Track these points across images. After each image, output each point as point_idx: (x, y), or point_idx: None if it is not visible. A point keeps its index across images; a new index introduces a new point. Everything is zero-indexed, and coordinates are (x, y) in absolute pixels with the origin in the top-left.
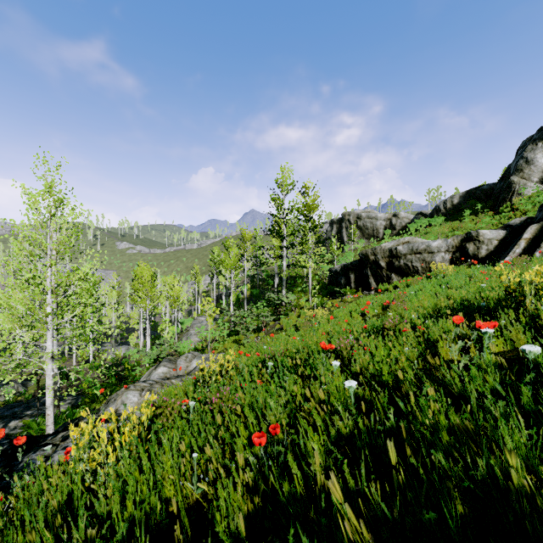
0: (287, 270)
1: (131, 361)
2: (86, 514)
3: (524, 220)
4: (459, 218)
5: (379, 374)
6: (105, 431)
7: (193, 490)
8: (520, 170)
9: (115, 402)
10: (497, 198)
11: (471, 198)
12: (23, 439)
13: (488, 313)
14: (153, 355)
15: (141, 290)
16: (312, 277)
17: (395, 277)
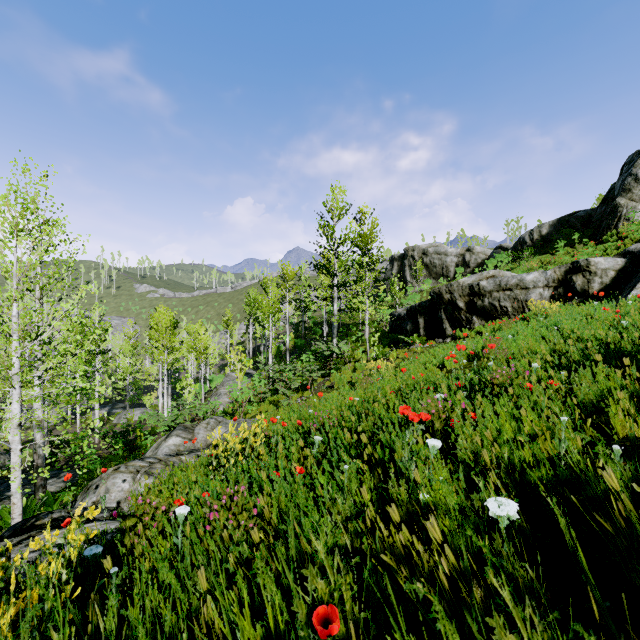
0: (338, 314)
1: (146, 426)
2: None
3: None
4: (550, 251)
5: (519, 466)
6: None
7: None
8: (628, 190)
9: (97, 490)
10: (598, 225)
11: (565, 226)
12: None
13: None
14: (167, 421)
15: (157, 339)
16: (369, 325)
17: (478, 320)
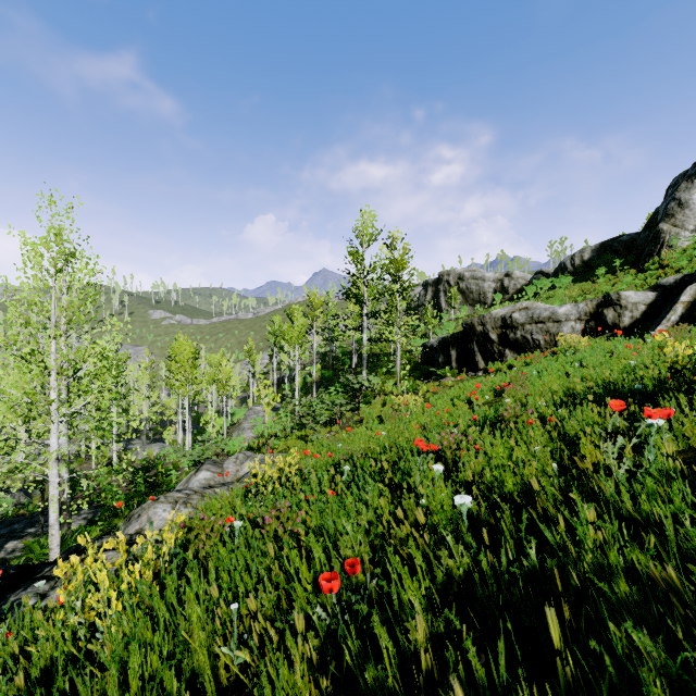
0: (368, 345)
1: (166, 462)
2: None
3: (680, 278)
4: (591, 278)
5: (499, 484)
6: (110, 566)
7: (232, 657)
8: (671, 215)
9: (140, 519)
10: (641, 251)
11: (607, 251)
12: None
13: (645, 399)
14: (194, 456)
15: (179, 371)
16: (401, 355)
17: (510, 353)
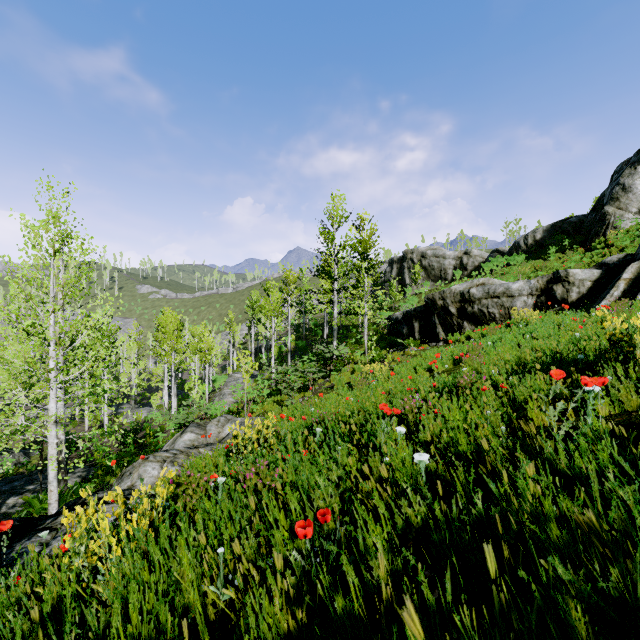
0: (338, 317)
1: (153, 425)
2: (73, 634)
3: (623, 257)
4: (543, 256)
5: (455, 444)
6: (109, 516)
7: (218, 595)
8: (616, 198)
9: (131, 476)
10: (588, 232)
11: (557, 232)
12: (8, 525)
13: (587, 368)
14: (179, 419)
15: (165, 342)
16: (368, 327)
17: (468, 325)
